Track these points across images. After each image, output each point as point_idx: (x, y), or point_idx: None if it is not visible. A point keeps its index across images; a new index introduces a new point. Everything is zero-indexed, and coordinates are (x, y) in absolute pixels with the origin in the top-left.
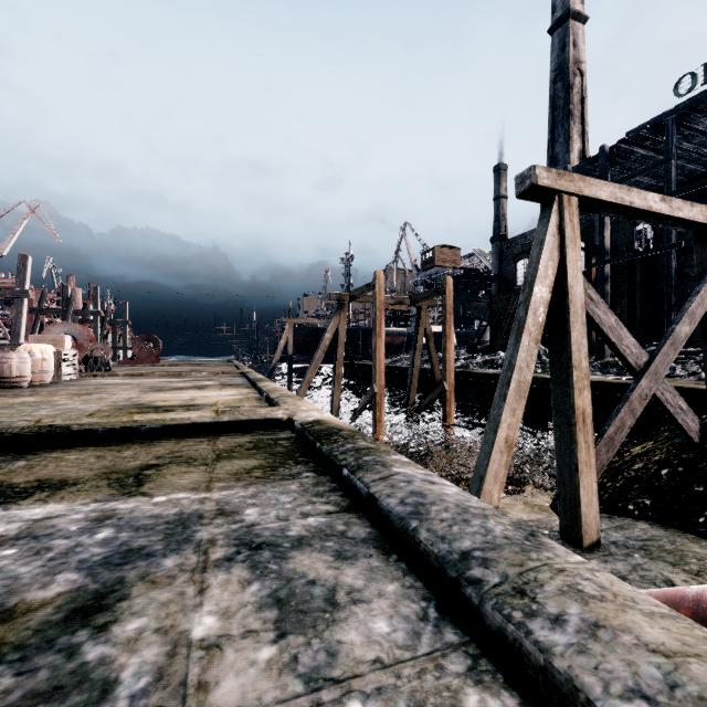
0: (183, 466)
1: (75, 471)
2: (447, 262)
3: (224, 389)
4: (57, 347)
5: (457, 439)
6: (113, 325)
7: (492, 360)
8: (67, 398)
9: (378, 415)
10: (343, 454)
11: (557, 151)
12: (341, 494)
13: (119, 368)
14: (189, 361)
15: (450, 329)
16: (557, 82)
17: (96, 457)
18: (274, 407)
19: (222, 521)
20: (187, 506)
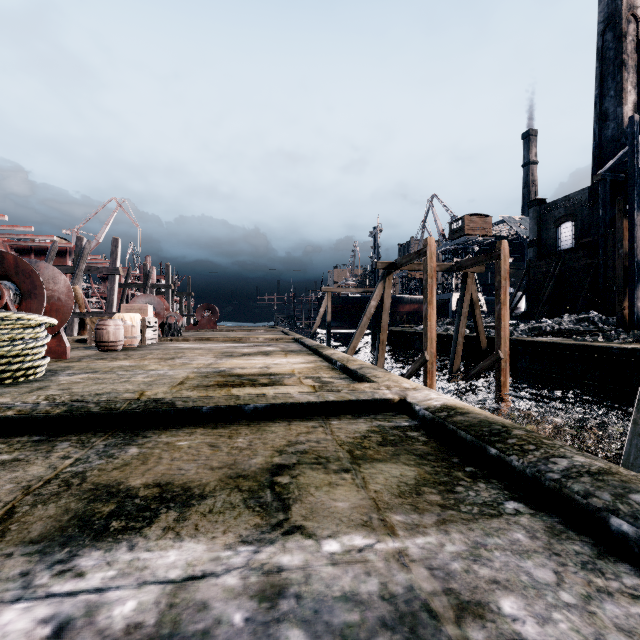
0: (320, 472)
1: (194, 469)
2: (477, 230)
3: (289, 356)
4: (143, 315)
5: (519, 411)
6: (180, 296)
7: (539, 327)
8: (156, 362)
9: (429, 383)
10: (572, 480)
11: (606, 106)
12: (632, 569)
13: (187, 333)
14: (240, 327)
15: (505, 295)
16: (606, 33)
17: (209, 446)
18: (360, 380)
19: (484, 637)
20: (385, 573)
